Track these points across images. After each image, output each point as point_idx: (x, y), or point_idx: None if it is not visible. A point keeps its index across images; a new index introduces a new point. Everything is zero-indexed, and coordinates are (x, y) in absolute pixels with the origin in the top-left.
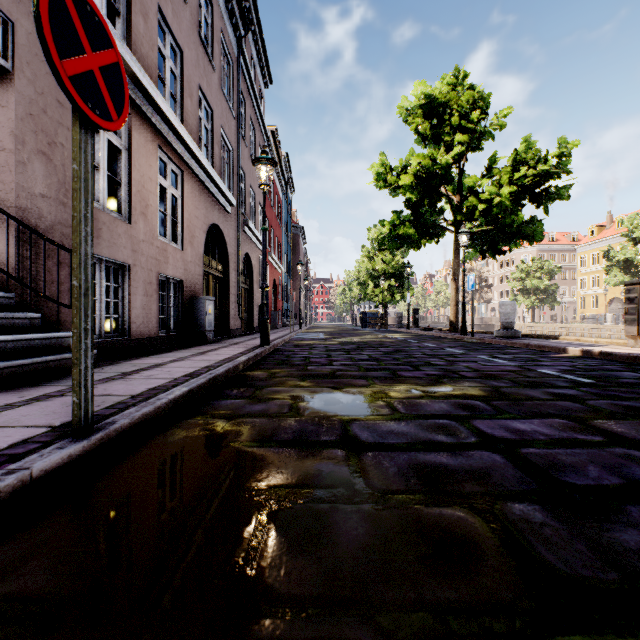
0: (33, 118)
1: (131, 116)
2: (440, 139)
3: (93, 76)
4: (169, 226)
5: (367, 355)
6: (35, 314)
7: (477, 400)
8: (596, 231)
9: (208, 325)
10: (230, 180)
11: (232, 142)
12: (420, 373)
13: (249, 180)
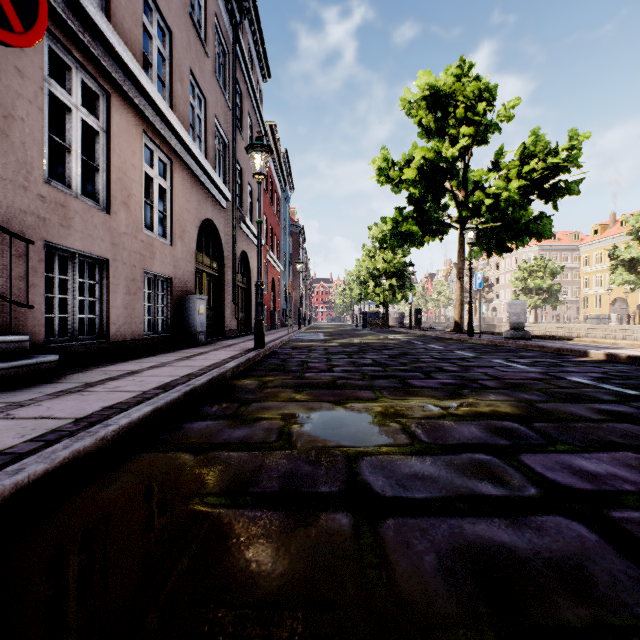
0: None
1: (110, 95)
2: (444, 132)
3: None
4: (156, 219)
5: (371, 359)
6: None
7: (513, 421)
8: (599, 230)
9: (200, 326)
10: (225, 174)
11: (228, 134)
12: (434, 382)
13: (246, 175)
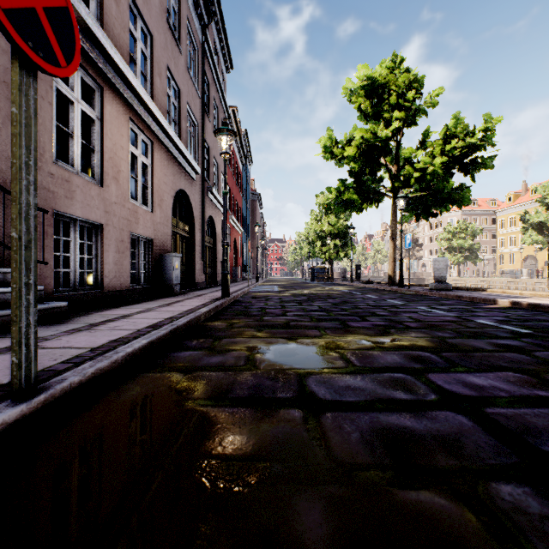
0: (7, 86)
1: (104, 89)
2: (380, 116)
3: (35, 15)
4: (140, 190)
5: (317, 306)
6: (8, 269)
7: (427, 351)
8: (513, 198)
9: (175, 279)
10: (195, 151)
11: (197, 118)
12: (368, 323)
13: (212, 152)
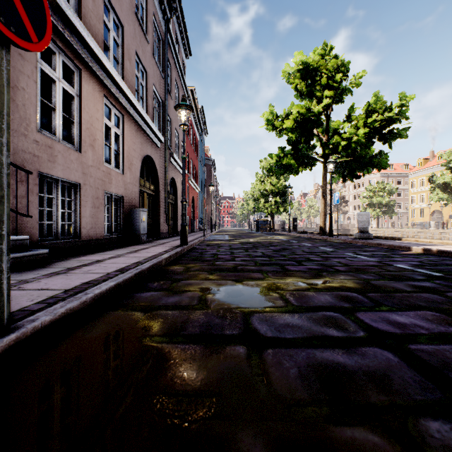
0: None
1: (82, 71)
2: (313, 94)
3: None
4: (112, 156)
5: (261, 252)
6: None
7: (354, 292)
8: (422, 162)
9: (142, 230)
10: (160, 124)
11: (161, 96)
12: (303, 267)
13: (174, 124)
